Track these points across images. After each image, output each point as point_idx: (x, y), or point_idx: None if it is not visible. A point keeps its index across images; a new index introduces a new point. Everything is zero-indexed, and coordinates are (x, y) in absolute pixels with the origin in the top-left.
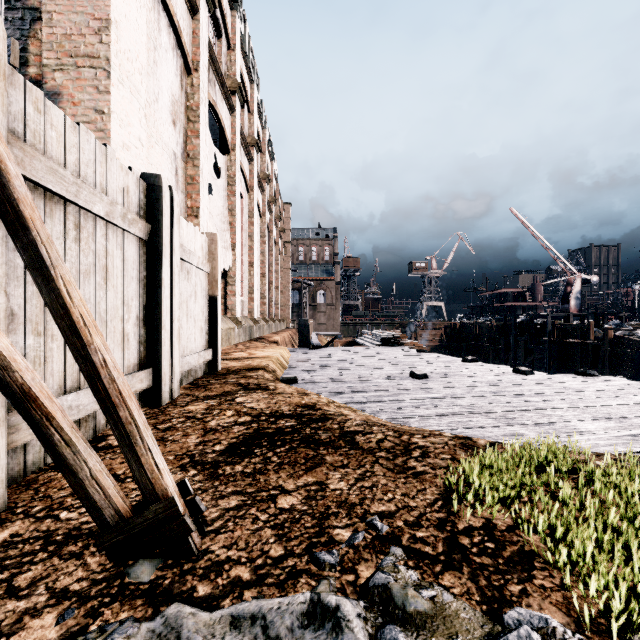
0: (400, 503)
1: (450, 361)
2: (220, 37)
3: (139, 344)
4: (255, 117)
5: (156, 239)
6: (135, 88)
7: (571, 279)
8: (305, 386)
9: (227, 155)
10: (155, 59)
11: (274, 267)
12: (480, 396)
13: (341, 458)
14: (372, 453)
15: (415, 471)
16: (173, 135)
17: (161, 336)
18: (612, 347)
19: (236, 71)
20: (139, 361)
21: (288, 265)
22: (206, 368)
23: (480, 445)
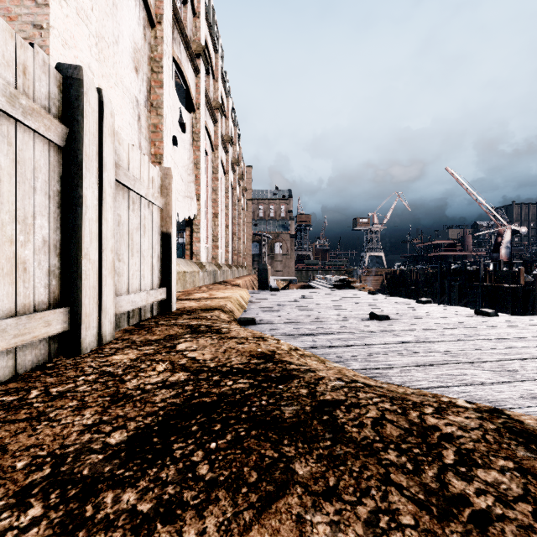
0: None
1: (404, 302)
2: (185, 3)
3: (49, 276)
4: (219, 84)
5: (75, 145)
6: (83, 12)
7: (501, 230)
8: (263, 327)
9: (192, 113)
10: (115, 1)
11: (237, 220)
12: (456, 340)
13: (322, 468)
14: (373, 454)
15: (473, 511)
16: (135, 82)
17: (81, 267)
18: None
19: (201, 36)
20: (49, 298)
21: (249, 220)
22: (159, 308)
23: None
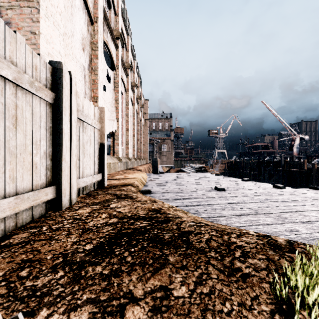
0: (240, 317)
1: (235, 180)
2: (110, 8)
3: (46, 170)
4: (129, 53)
5: (58, 103)
6: (56, 22)
7: (294, 138)
8: (155, 195)
9: (114, 71)
10: (72, 12)
11: (140, 132)
12: (259, 202)
13: (180, 258)
14: (204, 253)
15: (242, 273)
16: (83, 56)
17: (62, 165)
18: (317, 173)
19: (119, 27)
20: (46, 181)
21: (147, 131)
22: (98, 184)
23: (282, 244)
